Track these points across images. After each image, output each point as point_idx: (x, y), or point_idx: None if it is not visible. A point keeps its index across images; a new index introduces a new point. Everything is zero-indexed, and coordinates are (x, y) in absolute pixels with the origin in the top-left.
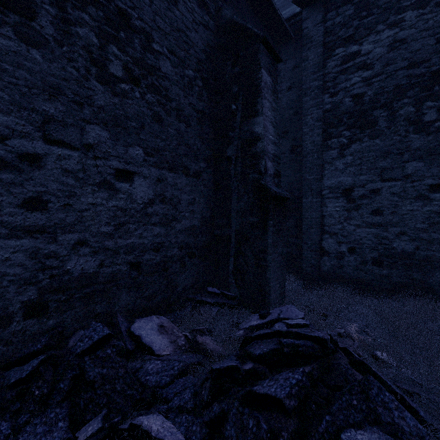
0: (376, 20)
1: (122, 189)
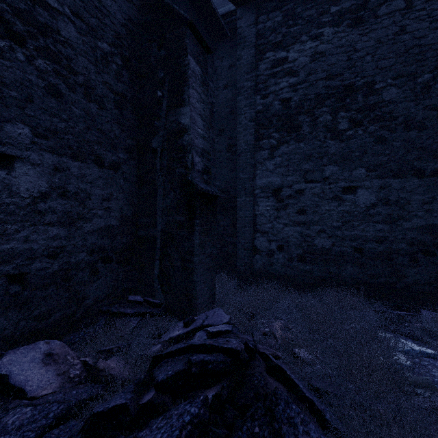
0: (301, 31)
1: None
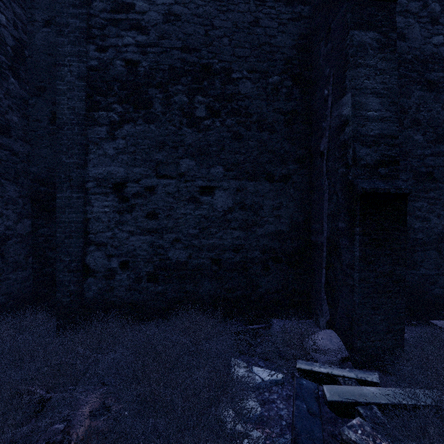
0: None
1: None
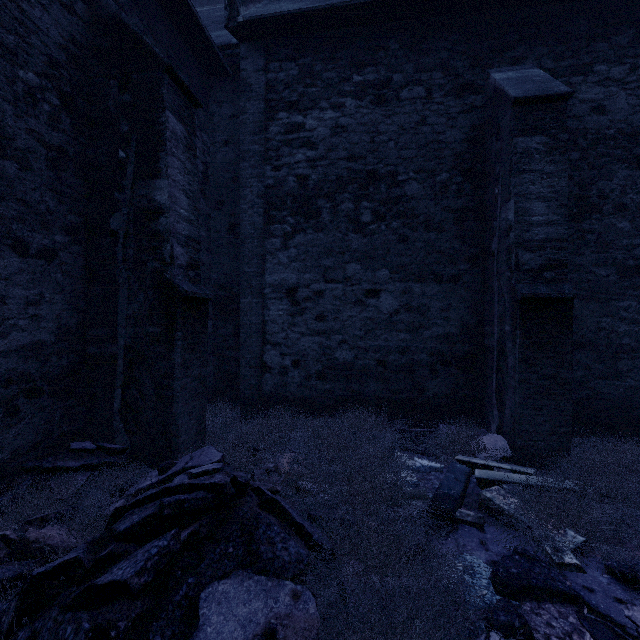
0: (320, 95)
1: None
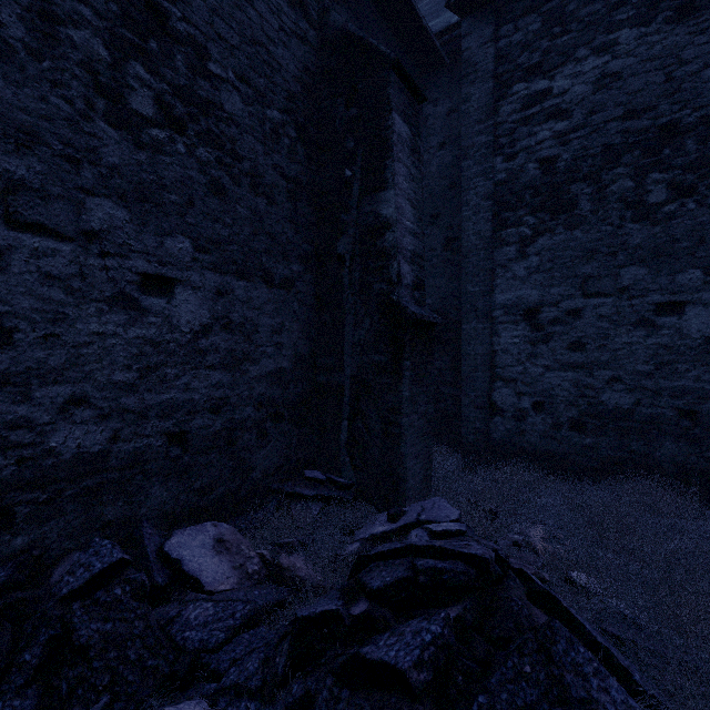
0: (575, 42)
1: (154, 308)
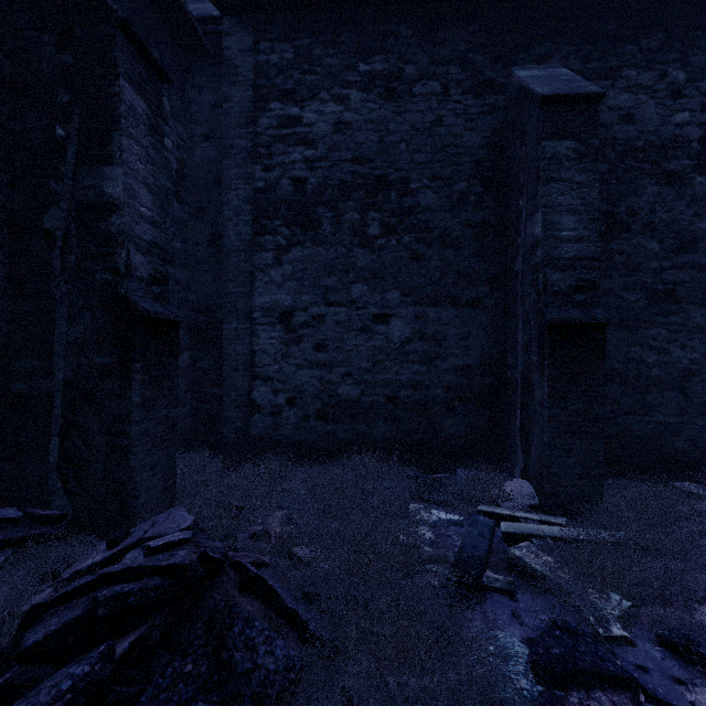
0: (320, 84)
1: None
